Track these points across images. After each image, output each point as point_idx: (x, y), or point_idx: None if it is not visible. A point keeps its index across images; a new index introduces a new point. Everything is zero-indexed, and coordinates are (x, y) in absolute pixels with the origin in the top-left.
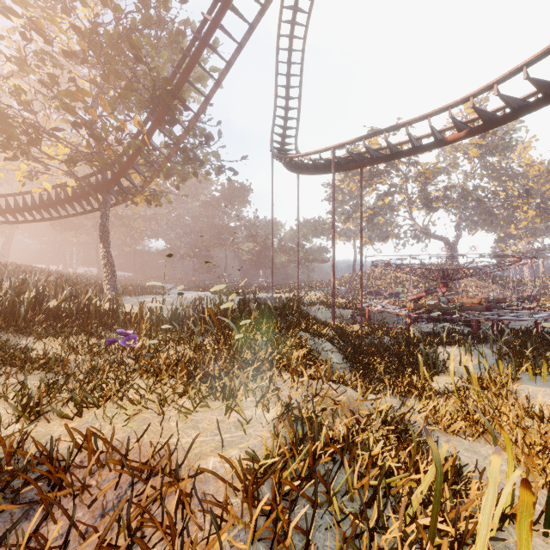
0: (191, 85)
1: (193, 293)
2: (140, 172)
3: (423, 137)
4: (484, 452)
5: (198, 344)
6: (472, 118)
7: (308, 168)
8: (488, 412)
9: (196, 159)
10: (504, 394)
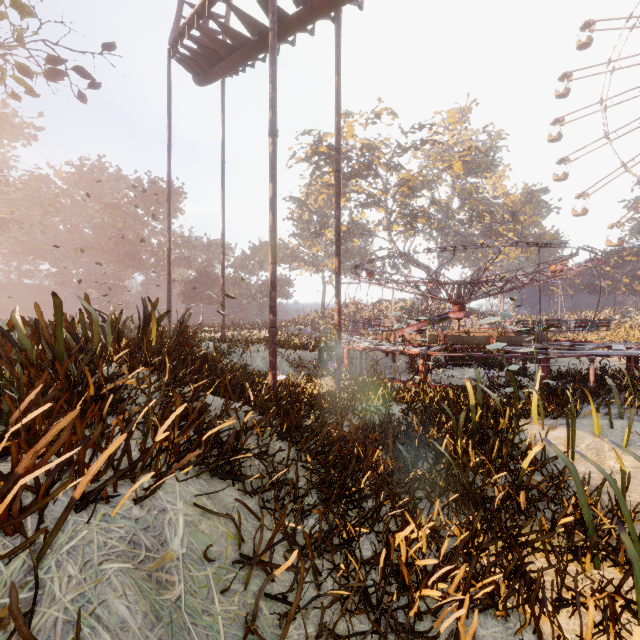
0: None
1: None
2: None
3: None
4: None
5: None
6: None
7: (231, 52)
8: None
9: None
10: None
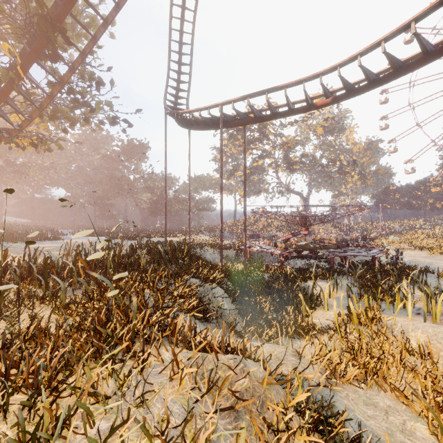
0: (74, 19)
1: (90, 238)
2: (16, 108)
3: (296, 103)
4: (382, 403)
5: (61, 303)
6: (334, 89)
7: (199, 124)
8: (373, 352)
9: (86, 104)
10: (383, 331)
